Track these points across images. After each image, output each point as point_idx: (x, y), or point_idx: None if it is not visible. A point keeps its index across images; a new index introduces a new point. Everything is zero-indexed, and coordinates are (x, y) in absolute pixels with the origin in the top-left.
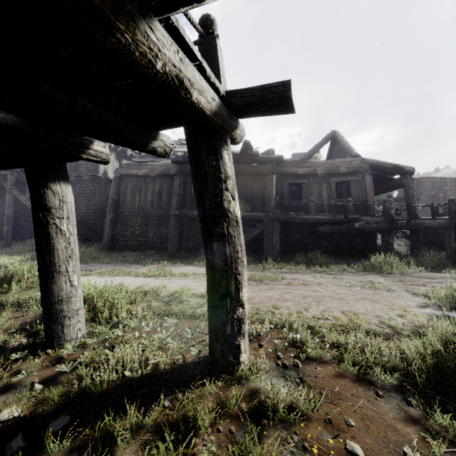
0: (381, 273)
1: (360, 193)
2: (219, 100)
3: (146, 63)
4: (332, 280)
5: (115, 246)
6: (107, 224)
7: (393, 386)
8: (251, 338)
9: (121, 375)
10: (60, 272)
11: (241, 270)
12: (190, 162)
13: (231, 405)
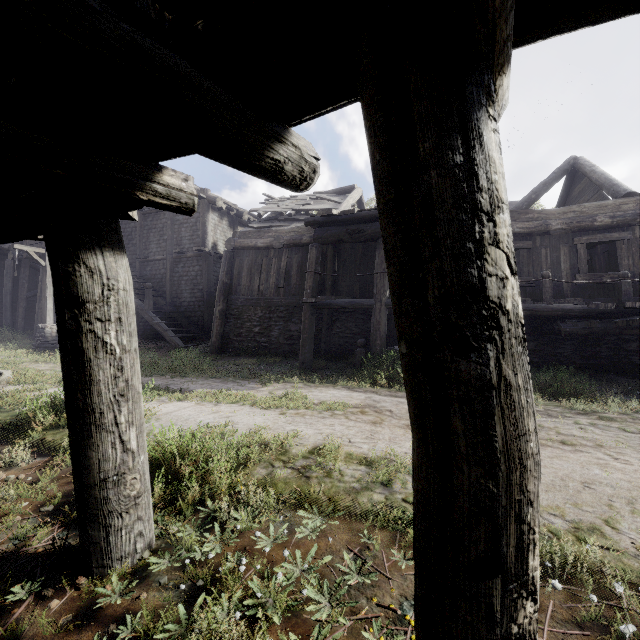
0: None
1: (637, 261)
2: None
3: None
4: (623, 435)
5: (227, 349)
6: (216, 317)
7: None
8: None
9: None
10: (102, 426)
11: (533, 490)
12: (376, 168)
13: None
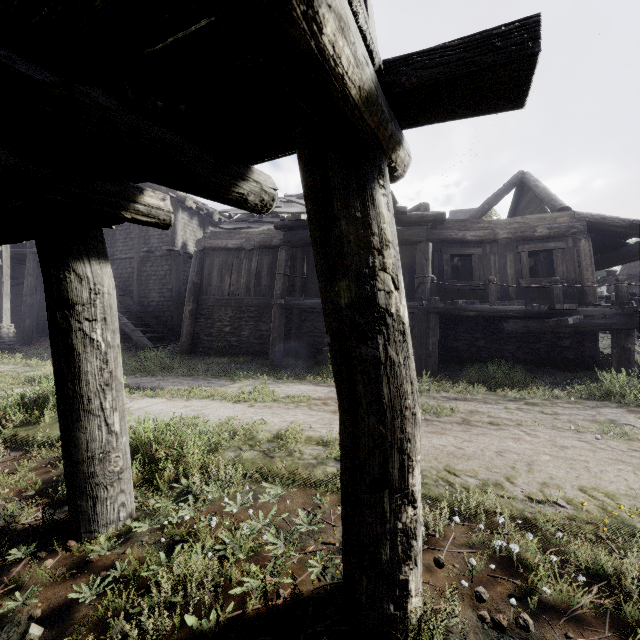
0: (626, 406)
1: (570, 268)
2: (374, 73)
3: None
4: (540, 416)
5: (197, 349)
6: (185, 317)
7: None
8: None
9: (180, 619)
10: (90, 411)
11: (411, 432)
12: (309, 214)
13: None
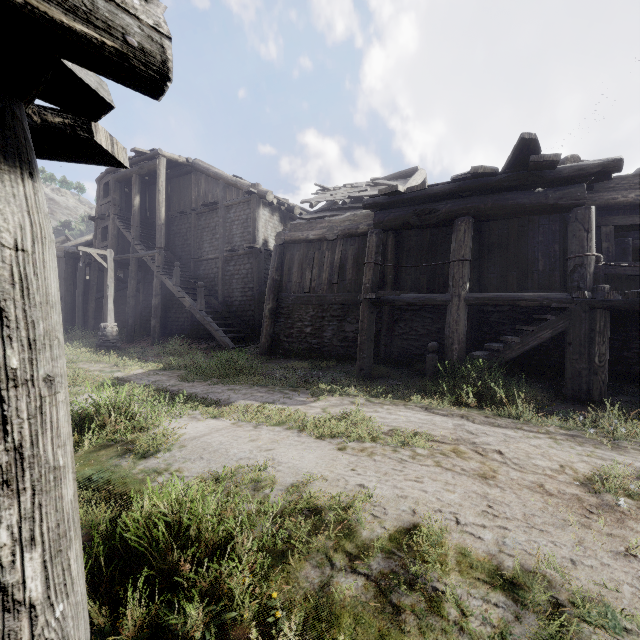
0: None
1: None
2: None
3: None
4: None
5: (277, 351)
6: (265, 316)
7: None
8: None
9: None
10: None
11: None
12: None
13: None
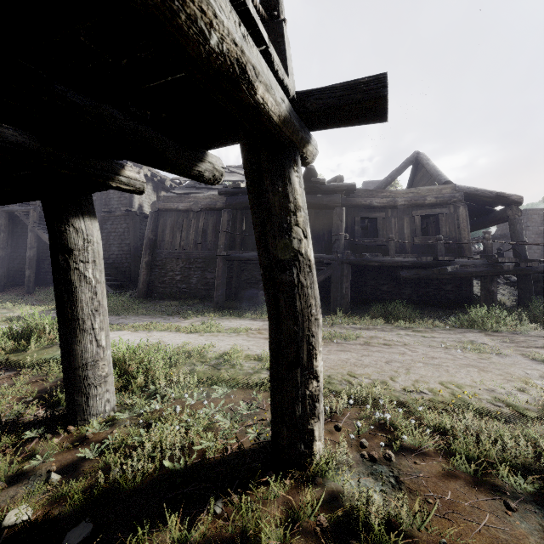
0: (484, 331)
1: (451, 229)
2: (289, 103)
3: (196, 33)
4: (421, 339)
5: (152, 294)
6: (142, 267)
7: (528, 494)
8: (325, 416)
9: (159, 464)
10: (84, 329)
11: (315, 331)
12: (248, 188)
13: (306, 516)
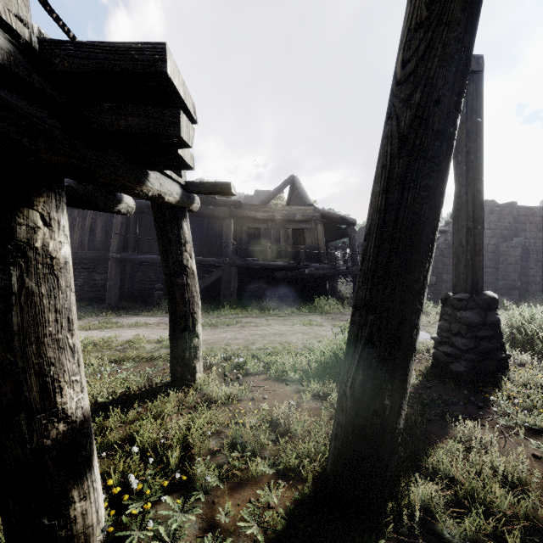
0: (321, 314)
1: (313, 240)
2: (181, 190)
3: (144, 195)
4: (280, 321)
5: None
6: None
7: (297, 379)
8: (206, 367)
9: (93, 402)
10: None
11: (197, 310)
12: (156, 228)
13: (190, 403)
